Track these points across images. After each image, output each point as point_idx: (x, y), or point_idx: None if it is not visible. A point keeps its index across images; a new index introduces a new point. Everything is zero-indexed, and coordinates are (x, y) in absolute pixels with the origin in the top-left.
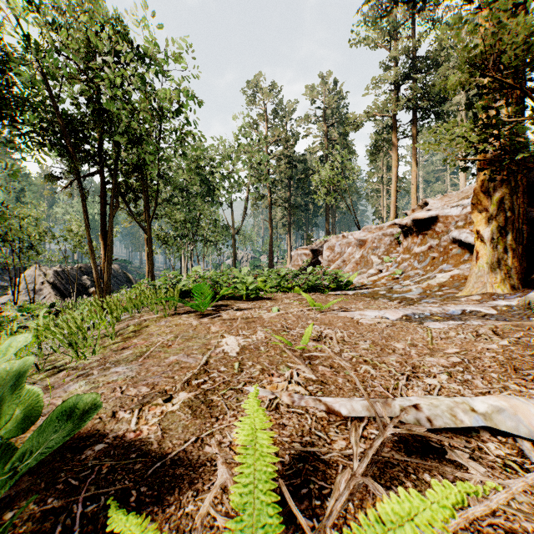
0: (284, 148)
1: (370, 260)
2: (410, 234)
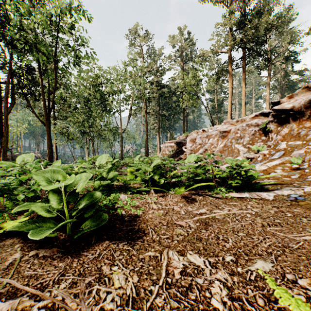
0: (156, 76)
1: (236, 149)
2: (294, 119)
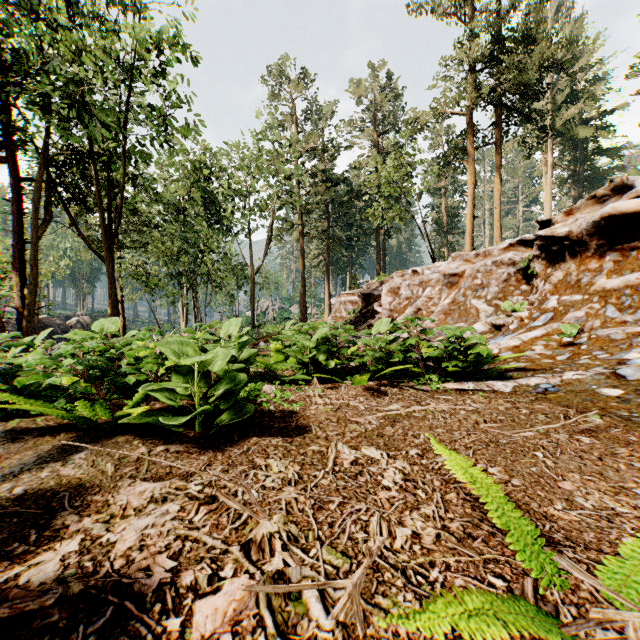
0: (321, 161)
1: (473, 308)
2: (572, 254)
